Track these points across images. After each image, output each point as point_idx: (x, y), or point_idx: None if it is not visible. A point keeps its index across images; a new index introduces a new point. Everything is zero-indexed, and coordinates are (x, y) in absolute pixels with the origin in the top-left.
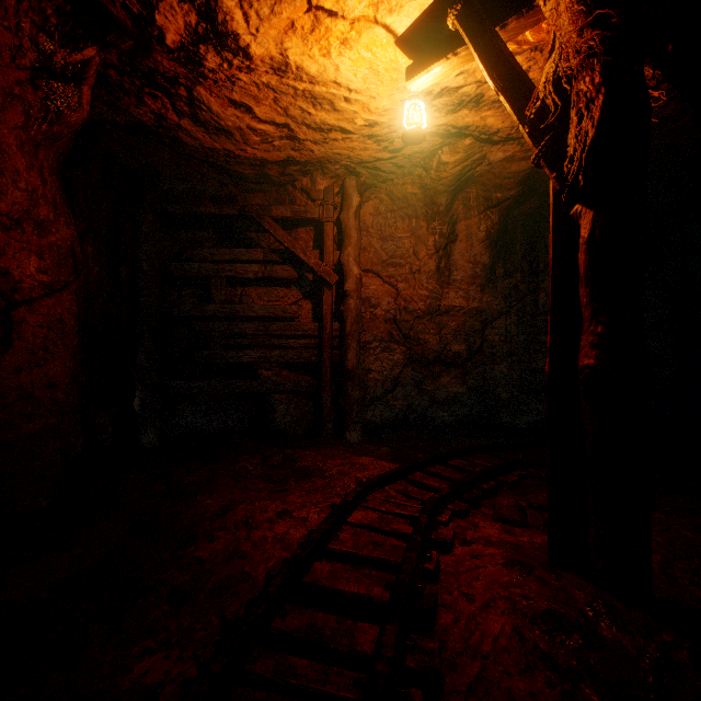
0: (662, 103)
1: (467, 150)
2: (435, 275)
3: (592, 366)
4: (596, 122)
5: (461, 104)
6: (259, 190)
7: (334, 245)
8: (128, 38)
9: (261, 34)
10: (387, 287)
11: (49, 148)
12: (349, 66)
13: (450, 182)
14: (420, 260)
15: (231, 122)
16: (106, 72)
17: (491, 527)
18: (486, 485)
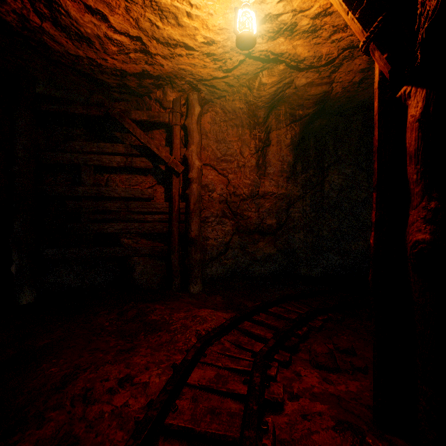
0: None
1: (280, 74)
2: (255, 169)
3: (428, 241)
4: None
5: (279, 32)
6: (122, 99)
7: (181, 144)
8: None
9: None
10: (220, 177)
11: None
12: None
13: (267, 100)
14: (244, 157)
15: (90, 29)
16: None
17: (311, 375)
18: (301, 332)
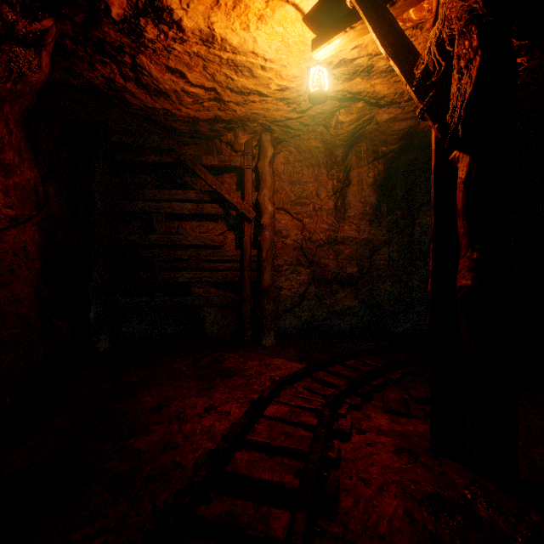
0: None
1: (359, 112)
2: (333, 212)
3: (469, 286)
4: (473, 79)
5: (355, 73)
6: (192, 143)
7: (253, 188)
8: (80, 11)
9: (191, 9)
10: (295, 222)
11: (14, 103)
12: (265, 39)
13: (346, 138)
14: (321, 200)
15: (168, 85)
16: (63, 41)
17: (381, 417)
18: (376, 382)
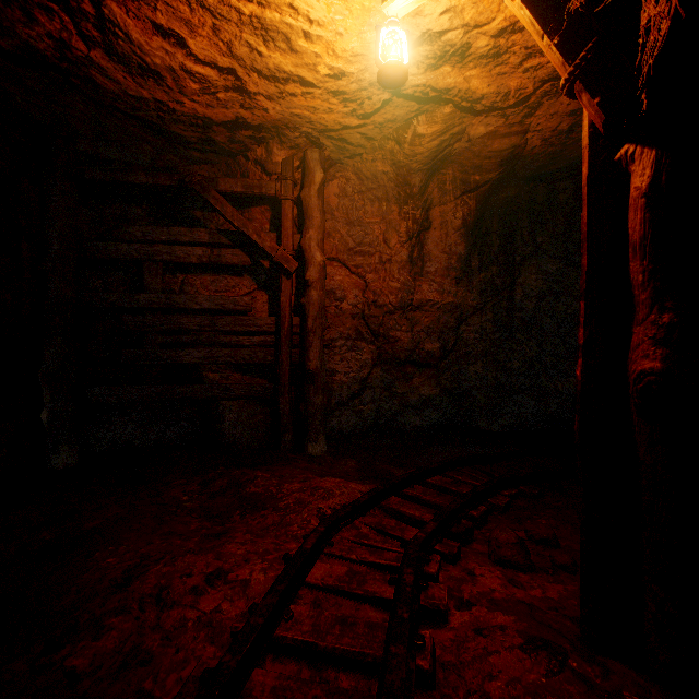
0: None
1: (446, 120)
2: (407, 265)
3: (658, 371)
4: (672, 9)
5: (444, 57)
6: (204, 160)
7: (294, 229)
8: None
9: None
10: (354, 278)
11: None
12: None
13: (426, 159)
14: (390, 248)
15: (159, 58)
16: None
17: (490, 575)
18: (476, 512)
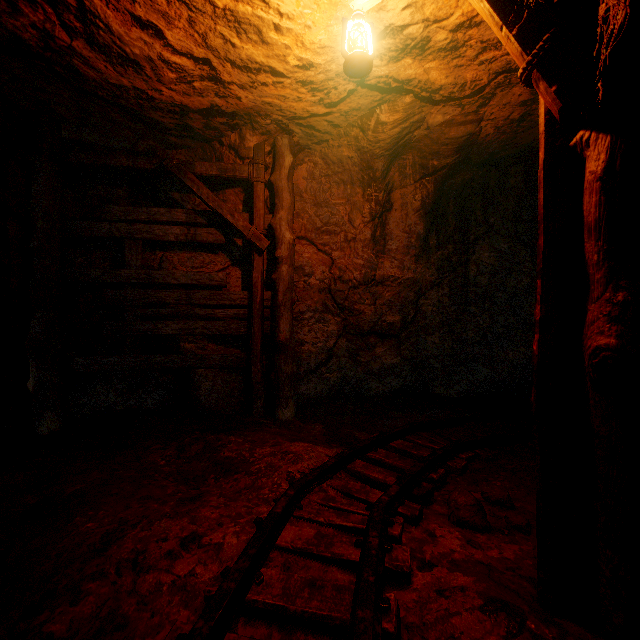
0: None
1: (406, 109)
2: (370, 244)
3: (614, 347)
4: (628, 0)
5: (405, 50)
6: (182, 145)
7: (265, 209)
8: None
9: None
10: (321, 255)
11: None
12: None
13: (388, 145)
14: (355, 227)
15: (138, 48)
16: None
17: (450, 536)
18: (436, 475)
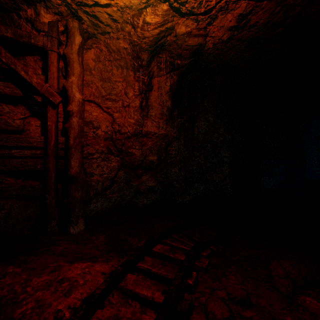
0: (277, 9)
1: (164, 15)
2: (139, 110)
3: None
4: None
5: None
6: None
7: (61, 76)
8: None
9: None
10: (106, 115)
11: None
12: None
13: (151, 42)
14: (129, 98)
15: None
16: None
17: None
18: (192, 281)
